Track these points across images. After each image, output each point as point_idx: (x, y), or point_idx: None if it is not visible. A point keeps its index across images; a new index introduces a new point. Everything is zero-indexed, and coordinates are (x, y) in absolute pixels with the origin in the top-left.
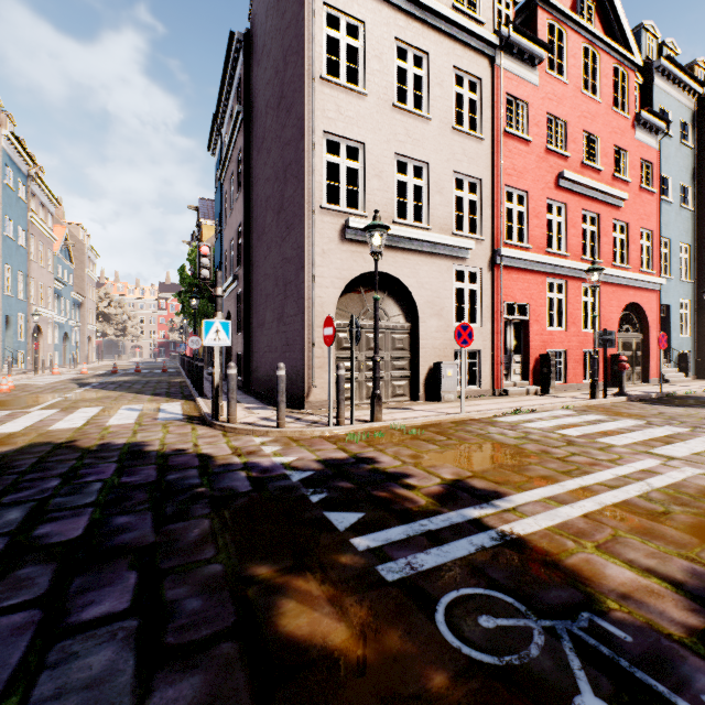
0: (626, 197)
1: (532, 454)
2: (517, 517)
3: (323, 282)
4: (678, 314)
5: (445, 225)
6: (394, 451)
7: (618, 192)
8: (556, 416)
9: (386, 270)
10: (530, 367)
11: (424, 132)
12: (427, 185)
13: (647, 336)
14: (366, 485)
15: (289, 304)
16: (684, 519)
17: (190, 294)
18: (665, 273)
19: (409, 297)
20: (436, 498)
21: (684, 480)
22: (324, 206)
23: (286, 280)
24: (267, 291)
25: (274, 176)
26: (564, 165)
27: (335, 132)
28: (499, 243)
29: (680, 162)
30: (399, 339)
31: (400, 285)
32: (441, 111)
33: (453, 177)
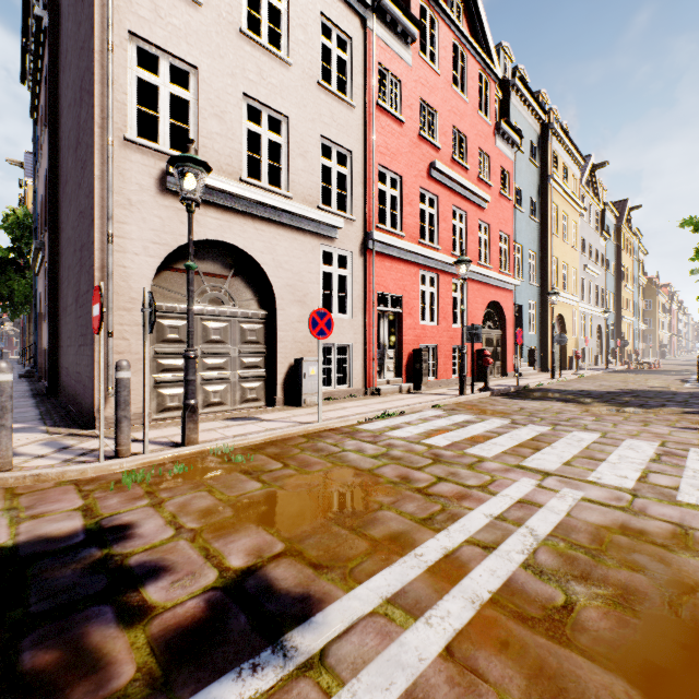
0: (489, 199)
1: (388, 485)
2: (318, 693)
3: (129, 246)
4: (528, 314)
5: (310, 196)
6: (182, 502)
7: (483, 193)
8: (426, 419)
9: (230, 240)
10: (403, 363)
11: (283, 78)
12: (288, 144)
13: (505, 333)
14: (33, 625)
15: (83, 277)
16: (598, 622)
17: (2, 272)
18: (519, 276)
19: (264, 279)
20: (170, 649)
21: (570, 516)
22: (130, 137)
23: (81, 242)
24: (68, 261)
25: (73, 99)
26: (436, 156)
27: (150, 39)
28: (372, 227)
29: (529, 177)
30: (251, 330)
31: (252, 263)
32: (304, 59)
33: (320, 142)
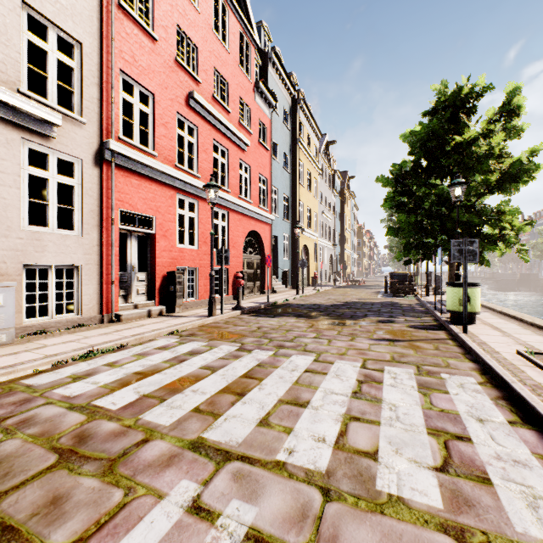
0: (248, 143)
1: None
2: None
3: None
4: (282, 243)
5: (2, 71)
6: None
7: (243, 136)
8: (145, 353)
9: None
10: (156, 285)
11: None
12: None
13: (264, 258)
14: None
15: None
16: None
17: None
18: (275, 213)
19: None
20: None
21: None
22: None
23: None
24: None
25: None
26: (196, 89)
27: None
28: (111, 136)
29: (283, 137)
30: None
31: None
32: None
33: (24, 11)
